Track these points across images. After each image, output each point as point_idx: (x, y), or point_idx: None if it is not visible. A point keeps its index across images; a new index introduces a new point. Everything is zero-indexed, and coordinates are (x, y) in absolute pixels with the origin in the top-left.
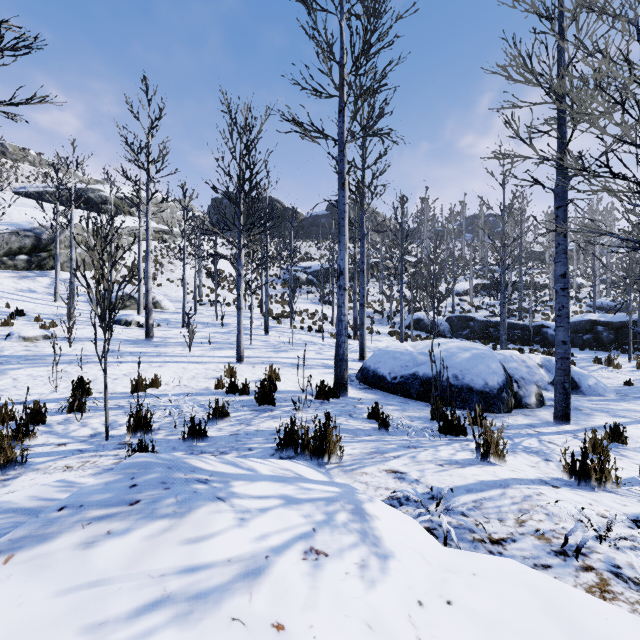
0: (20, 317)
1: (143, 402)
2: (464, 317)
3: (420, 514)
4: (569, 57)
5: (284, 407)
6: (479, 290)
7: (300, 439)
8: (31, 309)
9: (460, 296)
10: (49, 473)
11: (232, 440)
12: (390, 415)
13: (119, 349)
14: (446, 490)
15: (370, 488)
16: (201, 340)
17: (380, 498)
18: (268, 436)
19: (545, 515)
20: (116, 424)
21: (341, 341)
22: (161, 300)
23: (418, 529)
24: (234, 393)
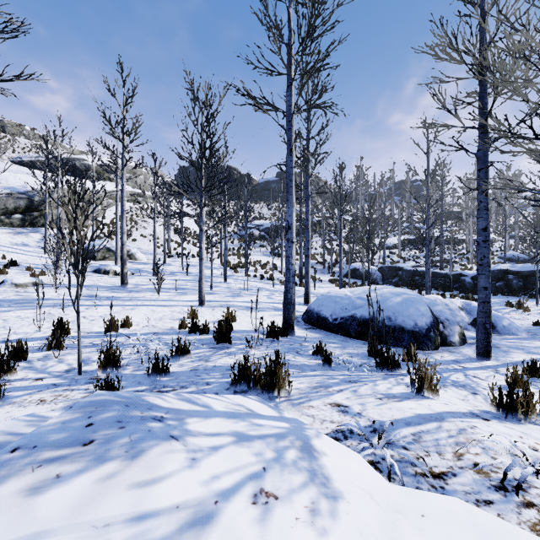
0: (14, 267)
1: (115, 340)
2: (394, 267)
3: (364, 447)
4: (491, 36)
5: (239, 345)
6: (406, 244)
7: (252, 375)
8: (24, 260)
9: (390, 249)
10: (24, 406)
11: (192, 375)
12: (332, 352)
13: (97, 294)
14: (387, 424)
15: (316, 421)
16: (169, 286)
17: (326, 431)
18: (224, 371)
19: (481, 448)
20: (89, 360)
21: (289, 287)
22: (135, 252)
23: (364, 466)
24: (195, 332)
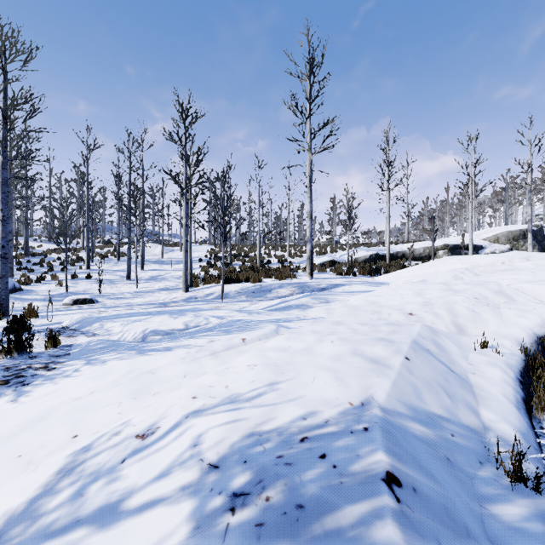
0: None
1: None
2: None
3: None
4: None
5: None
6: None
7: None
8: None
9: None
10: None
11: None
12: None
13: None
14: None
15: None
16: None
17: None
18: None
19: None
20: None
21: None
22: None
23: None
24: None
